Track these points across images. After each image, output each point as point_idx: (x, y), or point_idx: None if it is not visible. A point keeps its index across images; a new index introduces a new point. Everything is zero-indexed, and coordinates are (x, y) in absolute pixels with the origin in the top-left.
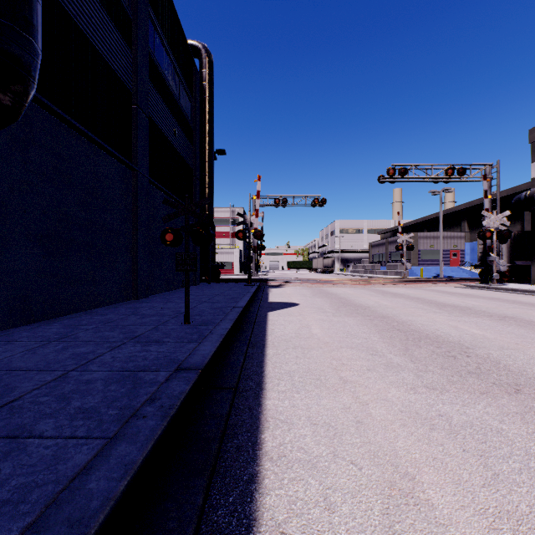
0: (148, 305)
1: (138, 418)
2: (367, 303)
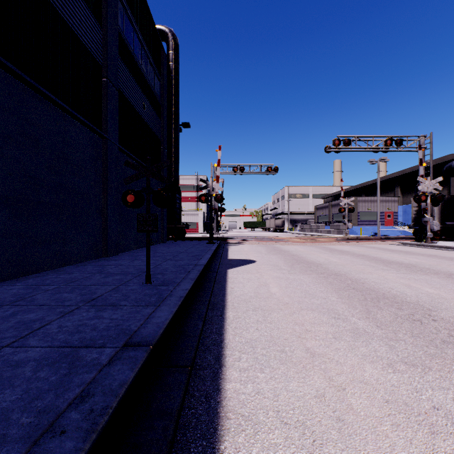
0: (115, 263)
1: (53, 435)
2: (318, 260)
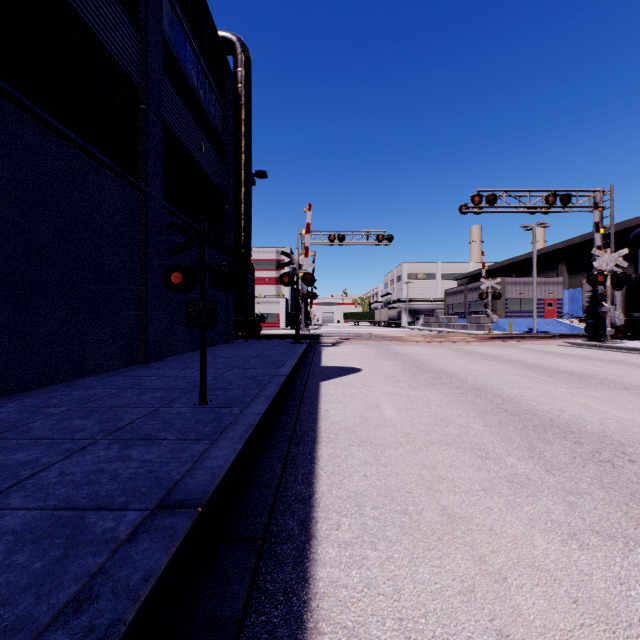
0: (157, 372)
1: None
2: (451, 369)
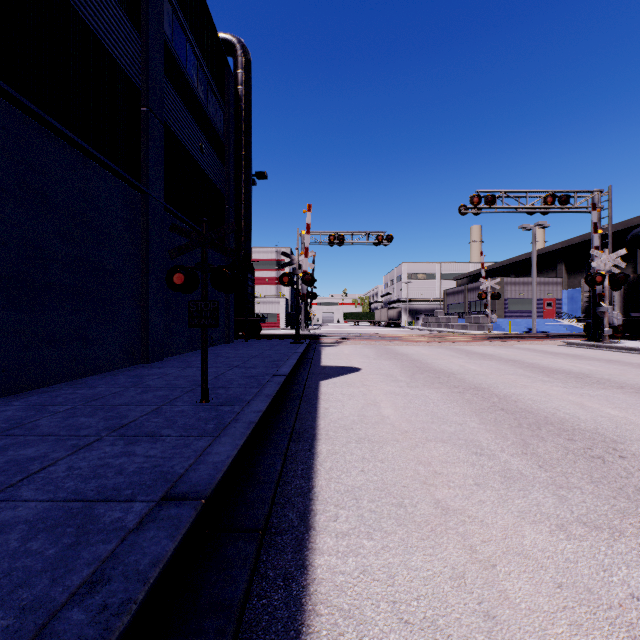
0: (159, 372)
1: None
2: (450, 368)
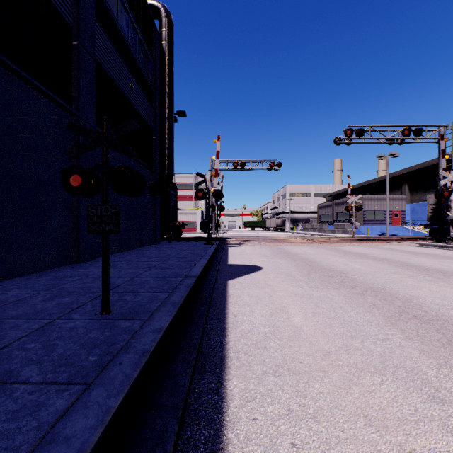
0: (82, 273)
1: None
2: (337, 267)
